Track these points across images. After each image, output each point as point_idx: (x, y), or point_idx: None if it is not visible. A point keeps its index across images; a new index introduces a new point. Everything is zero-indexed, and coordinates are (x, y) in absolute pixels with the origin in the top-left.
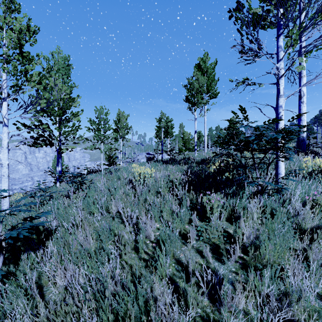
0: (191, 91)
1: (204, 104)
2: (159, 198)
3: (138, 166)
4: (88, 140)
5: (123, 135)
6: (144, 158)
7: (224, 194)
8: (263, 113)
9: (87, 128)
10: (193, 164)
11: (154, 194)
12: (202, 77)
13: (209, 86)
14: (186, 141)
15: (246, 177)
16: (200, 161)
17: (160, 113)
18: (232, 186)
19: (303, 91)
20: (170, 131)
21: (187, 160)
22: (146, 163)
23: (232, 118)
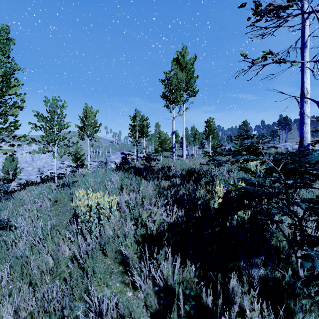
0: (169, 86)
1: (183, 103)
2: (120, 267)
3: (90, 192)
4: (35, 141)
5: (90, 133)
6: (118, 158)
7: (258, 280)
8: (302, 110)
9: (33, 124)
10: (176, 179)
11: (112, 255)
12: (181, 72)
13: (188, 83)
14: (163, 142)
15: (317, 255)
16: (184, 173)
17: (135, 110)
18: (271, 259)
19: (307, 88)
20: (145, 130)
21: (167, 172)
22: (114, 172)
23: (208, 119)
